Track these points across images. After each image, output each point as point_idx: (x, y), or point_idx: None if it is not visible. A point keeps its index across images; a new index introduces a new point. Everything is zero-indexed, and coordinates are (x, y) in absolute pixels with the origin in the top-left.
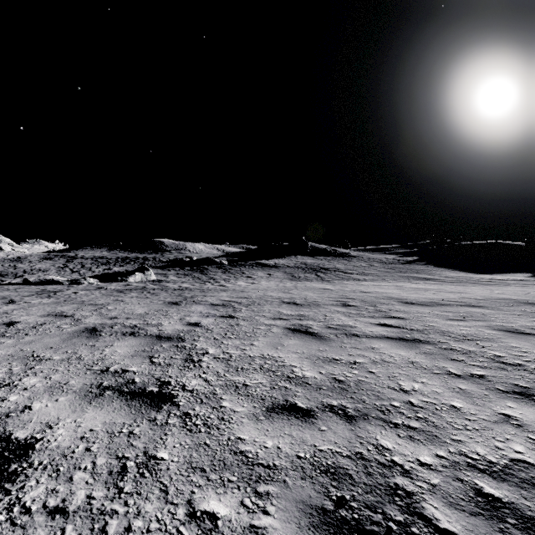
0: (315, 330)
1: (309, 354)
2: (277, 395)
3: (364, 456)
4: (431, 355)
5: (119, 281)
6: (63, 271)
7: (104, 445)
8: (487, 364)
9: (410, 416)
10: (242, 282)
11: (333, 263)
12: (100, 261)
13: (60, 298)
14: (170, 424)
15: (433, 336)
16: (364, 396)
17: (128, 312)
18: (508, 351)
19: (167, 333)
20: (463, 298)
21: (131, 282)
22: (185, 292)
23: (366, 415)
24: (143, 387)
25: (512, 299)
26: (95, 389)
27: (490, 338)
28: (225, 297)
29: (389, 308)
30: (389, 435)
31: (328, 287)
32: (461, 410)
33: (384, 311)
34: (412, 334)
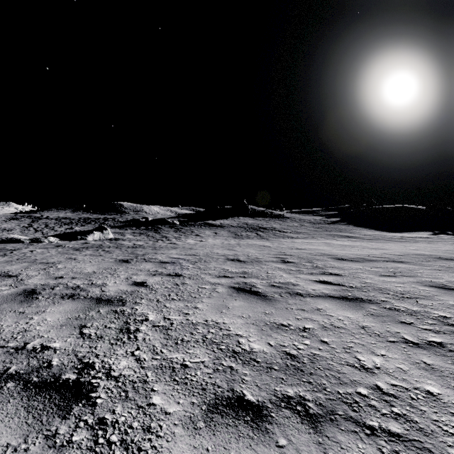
0: (259, 289)
1: (255, 319)
2: (220, 382)
3: None
4: (379, 317)
5: (78, 239)
6: (27, 230)
7: None
8: (439, 328)
9: (385, 413)
10: (192, 240)
11: (270, 223)
12: (64, 221)
13: (14, 256)
14: (74, 443)
15: (373, 294)
16: (323, 379)
17: (76, 271)
18: (451, 310)
19: (109, 294)
20: (385, 254)
21: (90, 241)
22: (138, 250)
23: (332, 412)
24: (58, 374)
25: (427, 255)
26: None
27: (426, 295)
28: (174, 254)
29: (324, 264)
30: (370, 452)
31: (267, 245)
32: (441, 399)
33: (320, 267)
34: (353, 292)
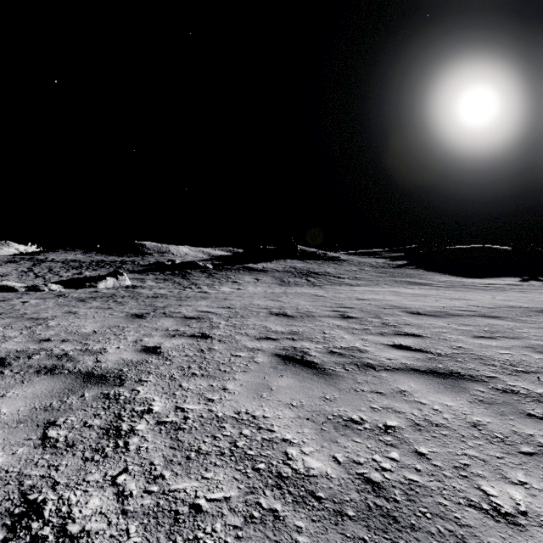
0: (314, 358)
1: (311, 410)
2: None
3: None
4: (494, 406)
5: (86, 287)
6: (26, 275)
7: None
8: None
9: None
10: (227, 288)
11: (323, 267)
12: (72, 264)
13: None
14: None
15: (473, 366)
16: (435, 542)
17: (71, 330)
18: None
19: (105, 367)
20: (471, 307)
21: (101, 289)
22: (159, 301)
23: None
24: None
25: (524, 307)
26: None
27: None
28: (203, 306)
29: (396, 320)
30: None
31: (320, 294)
32: None
33: (392, 325)
34: (444, 363)
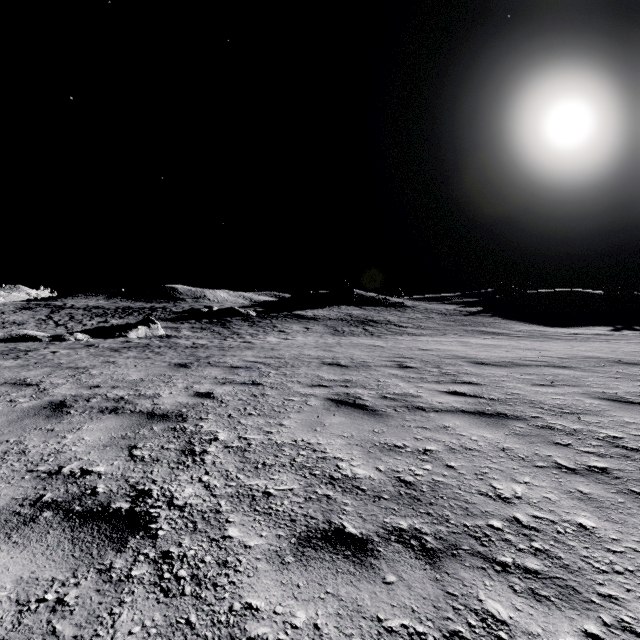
0: (366, 402)
1: (360, 439)
2: (314, 512)
3: (465, 639)
4: (526, 437)
5: (116, 336)
6: (45, 324)
7: (1, 636)
8: (605, 451)
9: (522, 548)
10: (273, 338)
11: (383, 315)
12: (95, 311)
13: (31, 359)
14: (134, 578)
15: (521, 408)
16: (445, 510)
17: (117, 378)
18: (624, 429)
19: (164, 408)
20: (543, 357)
21: (132, 339)
22: (200, 351)
23: (455, 547)
24: (106, 502)
25: (601, 358)
26: (27, 509)
27: (594, 410)
28: (250, 356)
29: (457, 369)
30: (499, 590)
31: (378, 344)
32: (596, 533)
33: (451, 374)
34: (494, 406)
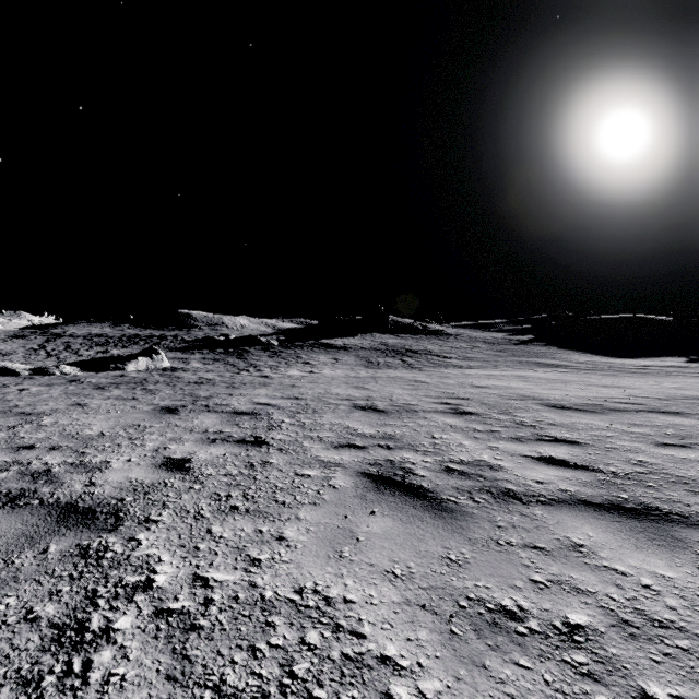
0: (423, 480)
1: (428, 585)
2: None
3: None
4: None
5: (111, 369)
6: (35, 354)
7: None
8: None
9: None
10: (296, 371)
11: (423, 344)
12: (96, 340)
13: None
14: None
15: (677, 496)
16: None
17: (69, 431)
18: None
19: (99, 494)
20: (634, 397)
21: (129, 372)
22: (202, 389)
23: None
24: None
25: None
26: None
27: None
28: (262, 396)
29: (533, 417)
30: None
31: (421, 379)
32: None
33: (530, 425)
34: (629, 491)
